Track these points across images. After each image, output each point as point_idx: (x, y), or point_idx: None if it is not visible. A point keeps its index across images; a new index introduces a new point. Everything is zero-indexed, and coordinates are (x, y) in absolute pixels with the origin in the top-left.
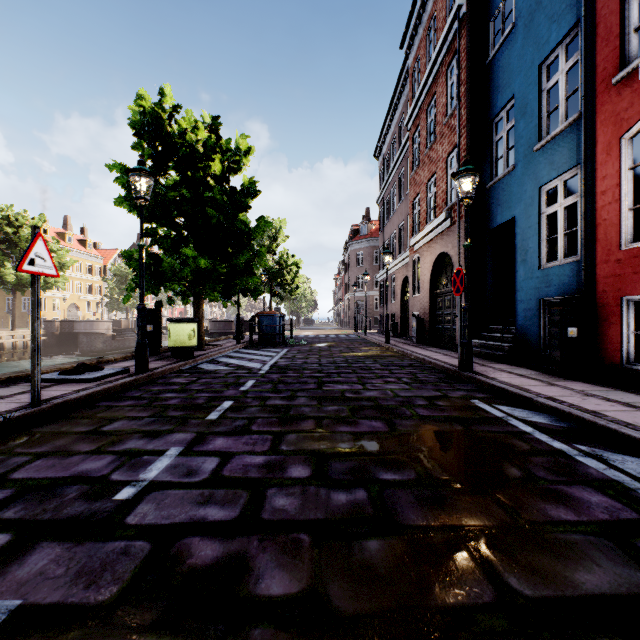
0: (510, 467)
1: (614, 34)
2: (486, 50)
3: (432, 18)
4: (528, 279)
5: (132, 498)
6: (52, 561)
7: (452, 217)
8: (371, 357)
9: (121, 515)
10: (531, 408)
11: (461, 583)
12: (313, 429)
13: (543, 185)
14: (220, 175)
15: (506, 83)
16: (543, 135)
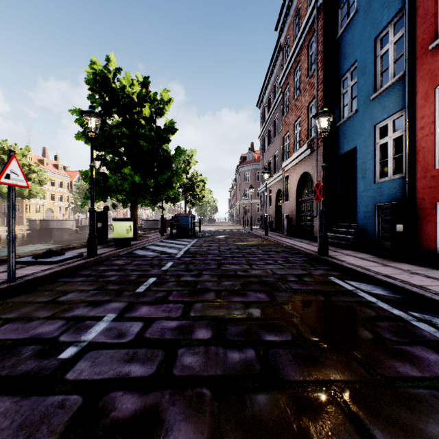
0: (363, 330)
1: (430, 14)
2: (336, 29)
3: (297, 8)
4: (366, 190)
5: (73, 356)
6: (1, 414)
7: (312, 147)
8: (255, 245)
9: (63, 371)
10: (373, 283)
11: (335, 435)
12: (214, 299)
13: (377, 123)
14: (149, 117)
15: (350, 52)
16: (377, 88)
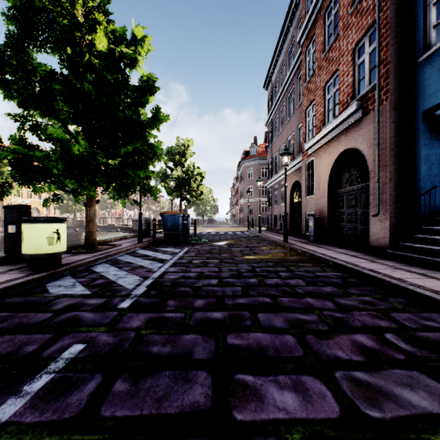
0: None
1: None
2: None
3: None
4: None
5: None
6: None
7: (364, 107)
8: (280, 263)
9: None
10: None
11: None
12: None
13: None
14: (105, 53)
15: None
16: None
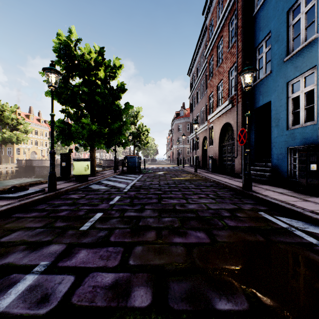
0: None
1: None
2: (252, 8)
3: None
4: (280, 136)
5: None
6: None
7: (232, 103)
8: (188, 180)
9: None
10: (302, 219)
11: None
12: (155, 240)
13: (290, 81)
14: (104, 79)
15: (265, 25)
16: (290, 52)
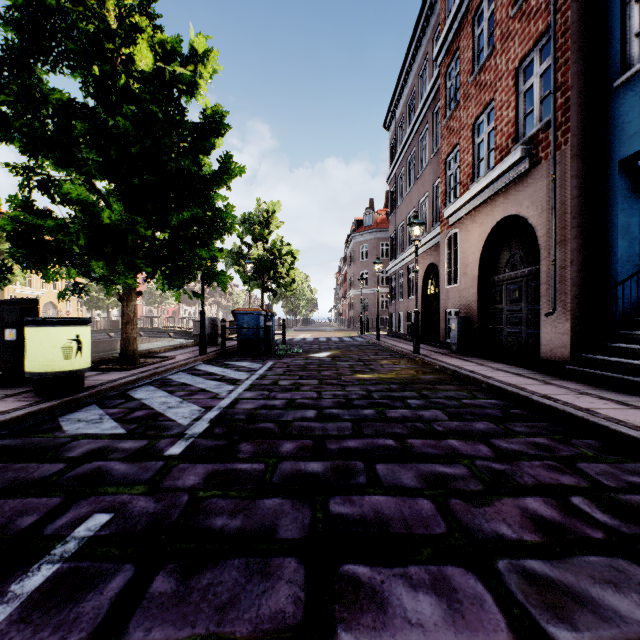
0: None
1: None
2: None
3: None
4: None
5: None
6: None
7: (532, 155)
8: (409, 385)
9: None
10: None
11: None
12: None
13: None
14: (150, 73)
15: None
16: None
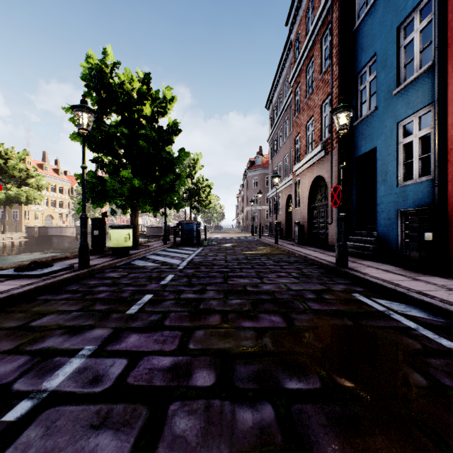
0: (412, 372)
1: None
2: (353, 21)
3: (310, 1)
4: (388, 195)
5: (22, 418)
6: None
7: (326, 149)
8: (265, 255)
9: None
10: (405, 302)
11: None
12: (219, 324)
13: (400, 121)
14: (150, 116)
15: (369, 44)
16: (400, 82)
